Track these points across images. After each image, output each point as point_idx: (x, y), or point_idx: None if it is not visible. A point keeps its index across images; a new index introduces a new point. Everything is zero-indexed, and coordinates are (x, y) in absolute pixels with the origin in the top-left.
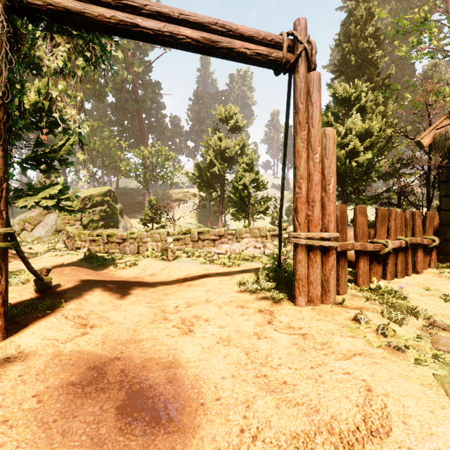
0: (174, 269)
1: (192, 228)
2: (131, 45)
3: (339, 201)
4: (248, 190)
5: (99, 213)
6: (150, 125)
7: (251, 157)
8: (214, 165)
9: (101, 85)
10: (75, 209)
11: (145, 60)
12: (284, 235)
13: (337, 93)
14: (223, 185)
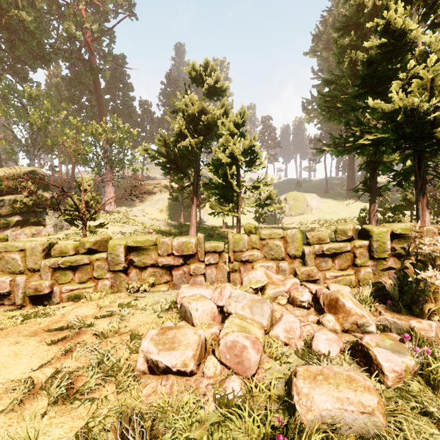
0: None
1: (158, 226)
2: None
3: (321, 195)
4: (237, 168)
5: (11, 204)
6: (116, 107)
7: (242, 113)
8: (184, 138)
9: (43, 44)
10: None
11: (106, 28)
12: (428, 276)
13: None
14: (197, 169)
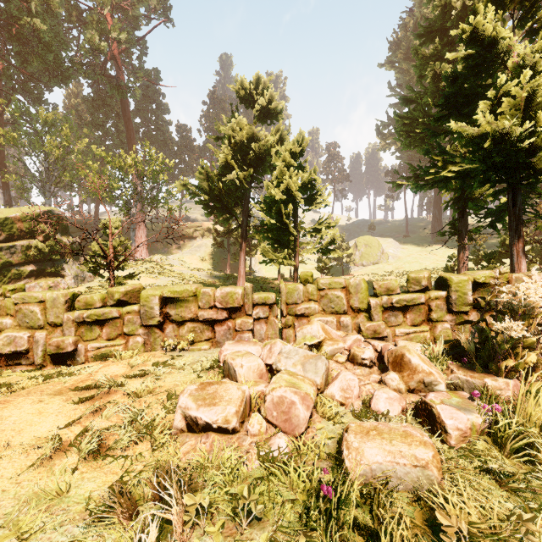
0: None
1: (199, 277)
2: None
3: (399, 240)
4: (294, 206)
5: (24, 251)
6: (148, 134)
7: (300, 140)
8: (230, 171)
9: (61, 58)
10: None
11: (136, 37)
12: (503, 327)
13: None
14: (246, 208)
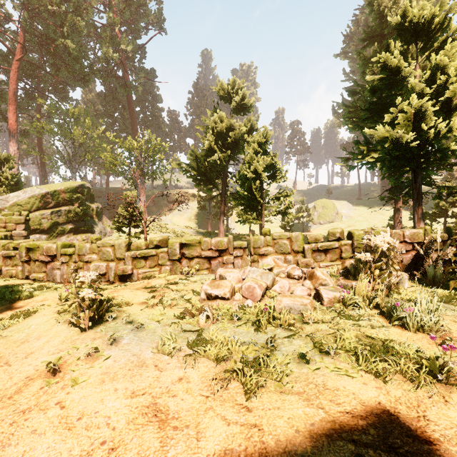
0: (53, 394)
1: (188, 233)
2: (118, 19)
3: (353, 202)
4: (261, 181)
5: (66, 214)
6: (145, 119)
7: (265, 133)
8: (213, 153)
9: (84, 66)
10: (32, 208)
11: (137, 44)
12: (359, 256)
13: (406, 23)
14: (225, 180)
